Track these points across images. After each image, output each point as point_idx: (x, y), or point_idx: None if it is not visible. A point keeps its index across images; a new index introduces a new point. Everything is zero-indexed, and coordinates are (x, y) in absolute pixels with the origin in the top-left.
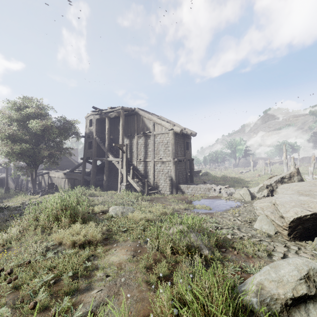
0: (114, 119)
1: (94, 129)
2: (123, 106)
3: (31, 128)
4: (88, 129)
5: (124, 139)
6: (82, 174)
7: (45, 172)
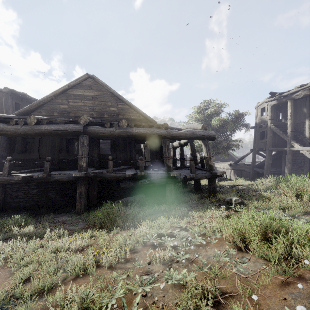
0: (295, 101)
1: (269, 117)
2: None
3: (208, 125)
4: (259, 119)
5: None
6: (252, 165)
7: None
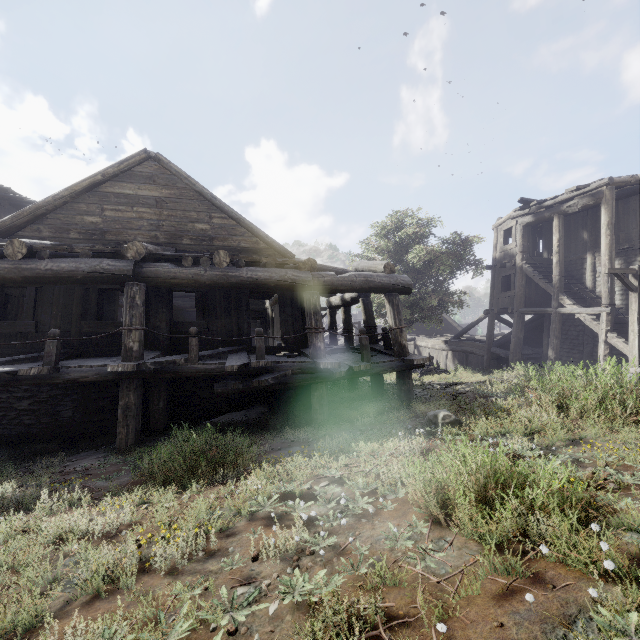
0: (568, 217)
1: (519, 248)
2: (611, 177)
3: (402, 262)
4: (500, 250)
5: (613, 260)
6: (488, 342)
7: (410, 338)
